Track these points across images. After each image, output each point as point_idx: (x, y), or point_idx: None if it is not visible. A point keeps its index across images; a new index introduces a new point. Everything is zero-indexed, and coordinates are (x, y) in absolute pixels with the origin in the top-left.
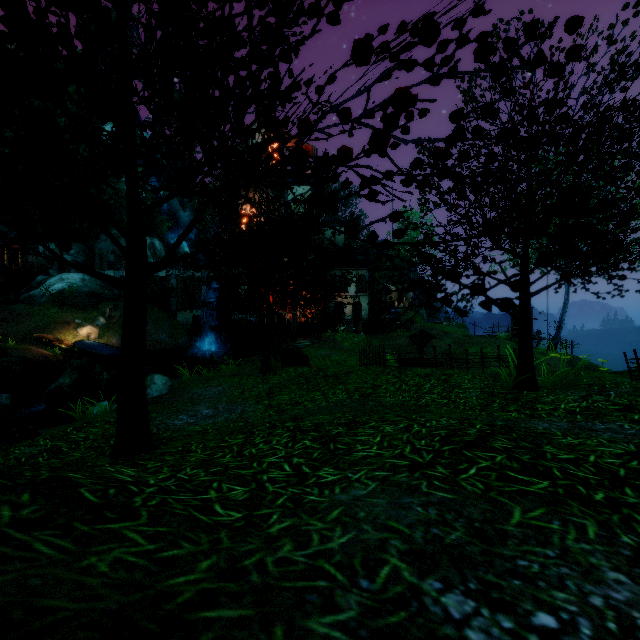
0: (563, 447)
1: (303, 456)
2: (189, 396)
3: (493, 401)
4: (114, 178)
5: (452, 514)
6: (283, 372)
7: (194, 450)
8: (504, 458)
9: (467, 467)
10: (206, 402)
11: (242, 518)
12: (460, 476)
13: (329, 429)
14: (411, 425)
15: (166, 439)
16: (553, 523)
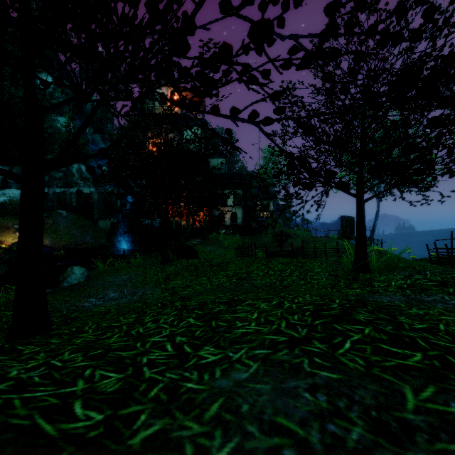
0: (414, 317)
1: (186, 334)
2: (101, 283)
3: (339, 281)
4: (48, 117)
5: (343, 400)
6: (178, 263)
7: (86, 331)
8: (371, 330)
9: (341, 341)
10: (114, 287)
11: (102, 422)
12: (338, 351)
13: (211, 307)
14: (282, 302)
15: (71, 319)
16: (451, 405)
